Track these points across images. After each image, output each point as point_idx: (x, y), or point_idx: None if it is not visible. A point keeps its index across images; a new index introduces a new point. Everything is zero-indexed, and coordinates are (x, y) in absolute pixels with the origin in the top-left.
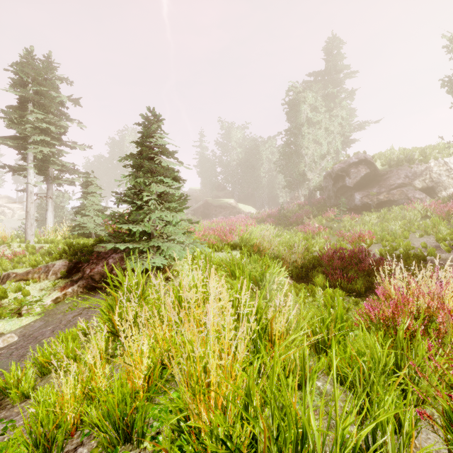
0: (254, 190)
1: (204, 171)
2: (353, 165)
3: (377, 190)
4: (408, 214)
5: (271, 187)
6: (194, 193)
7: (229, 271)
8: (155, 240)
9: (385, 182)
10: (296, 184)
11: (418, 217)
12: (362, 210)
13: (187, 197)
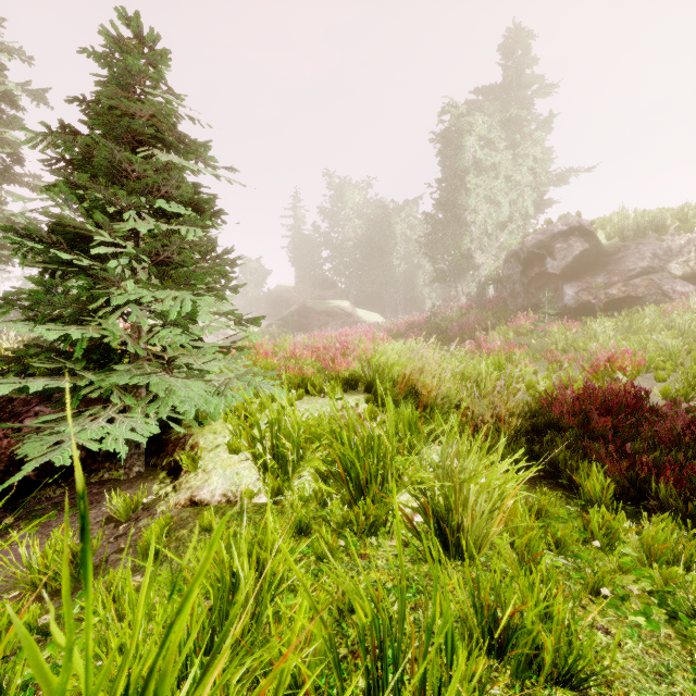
0: (382, 288)
1: (301, 257)
2: (559, 237)
3: (605, 280)
4: (681, 319)
5: (410, 283)
6: (284, 293)
7: (339, 463)
8: (124, 367)
9: (617, 265)
10: (453, 275)
11: None
12: (578, 315)
13: (235, 259)
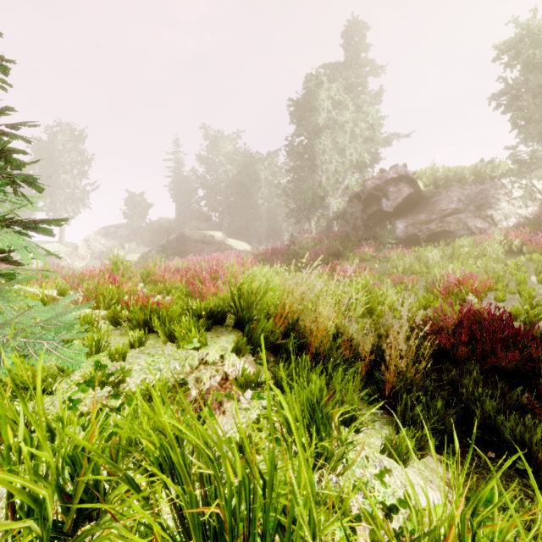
0: (249, 222)
1: (181, 194)
2: (392, 182)
3: (426, 217)
4: (492, 248)
5: (271, 219)
6: (165, 224)
7: None
8: None
9: (434, 206)
10: (306, 212)
11: (502, 253)
12: (406, 245)
13: (17, 125)
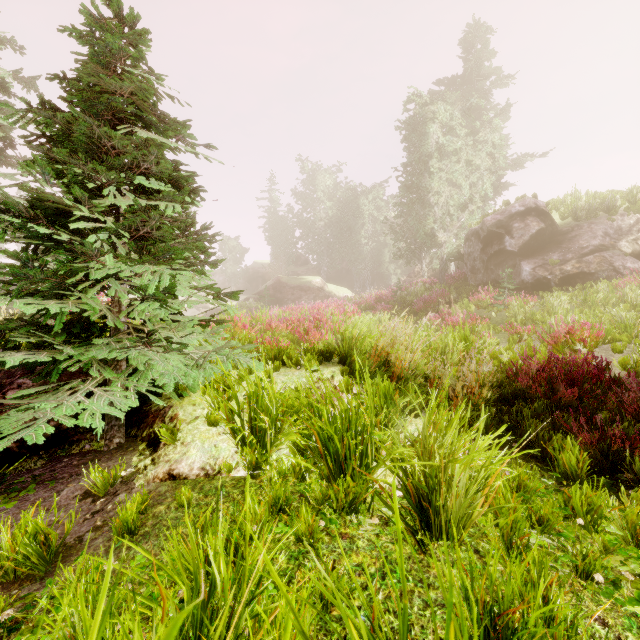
0: (351, 264)
1: (276, 236)
2: (517, 217)
3: (560, 257)
4: (633, 294)
5: (377, 260)
6: (260, 269)
7: (317, 438)
8: (103, 341)
9: (571, 243)
10: (417, 253)
11: None
12: (534, 290)
13: (213, 235)
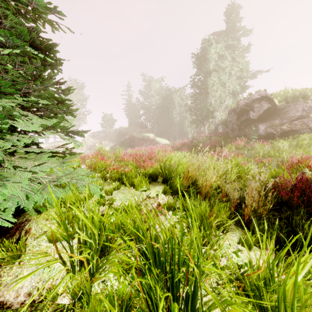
0: (168, 127)
1: (131, 113)
2: (256, 101)
3: (279, 122)
4: None
5: (181, 125)
6: (123, 130)
7: (137, 281)
8: None
9: (285, 114)
10: (202, 121)
11: None
12: (266, 139)
13: (68, 89)
